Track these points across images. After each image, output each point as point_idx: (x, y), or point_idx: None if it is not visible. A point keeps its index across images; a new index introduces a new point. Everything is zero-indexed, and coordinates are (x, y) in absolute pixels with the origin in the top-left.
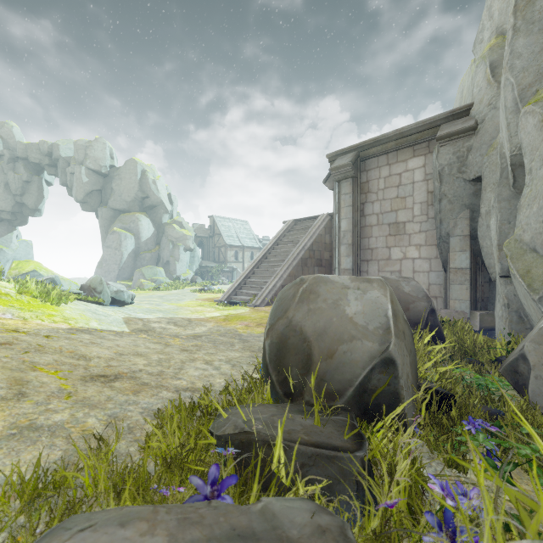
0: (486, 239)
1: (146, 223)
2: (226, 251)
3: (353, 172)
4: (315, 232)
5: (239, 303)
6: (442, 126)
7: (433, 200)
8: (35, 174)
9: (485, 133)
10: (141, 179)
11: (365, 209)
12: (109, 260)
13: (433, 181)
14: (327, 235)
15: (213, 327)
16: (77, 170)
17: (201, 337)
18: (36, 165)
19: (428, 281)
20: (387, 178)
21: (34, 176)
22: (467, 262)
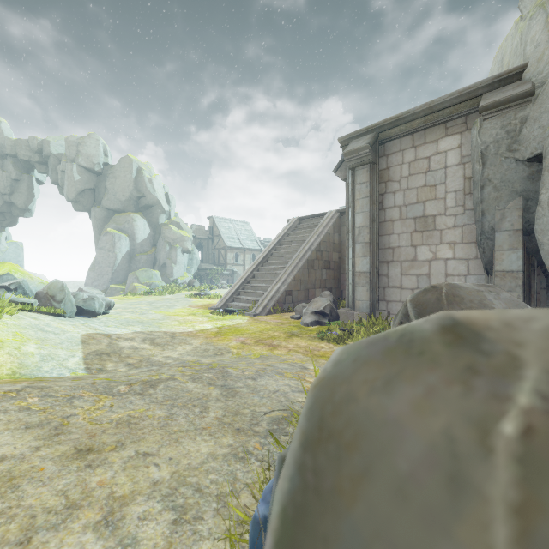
0: (548, 234)
1: (141, 224)
2: (227, 253)
3: (371, 157)
4: (322, 230)
5: (236, 311)
6: (485, 95)
7: (471, 188)
8: (24, 172)
9: (547, 98)
10: (136, 177)
11: (384, 200)
12: (101, 262)
13: (471, 164)
14: (335, 234)
15: (200, 346)
16: (68, 167)
17: (157, 385)
18: (26, 162)
19: None
20: (412, 163)
21: (23, 175)
22: (518, 263)
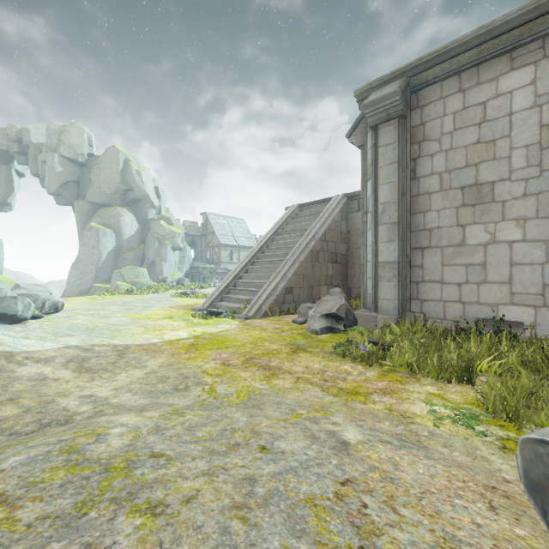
0: None
1: (129, 219)
2: (221, 251)
3: (401, 107)
4: (328, 216)
5: (224, 313)
6: None
7: None
8: (3, 163)
9: None
10: (123, 169)
11: (418, 167)
12: (85, 259)
13: None
14: (343, 222)
15: (157, 369)
16: (49, 157)
17: None
18: (4, 152)
19: (541, 279)
20: (458, 113)
21: (2, 166)
22: None
